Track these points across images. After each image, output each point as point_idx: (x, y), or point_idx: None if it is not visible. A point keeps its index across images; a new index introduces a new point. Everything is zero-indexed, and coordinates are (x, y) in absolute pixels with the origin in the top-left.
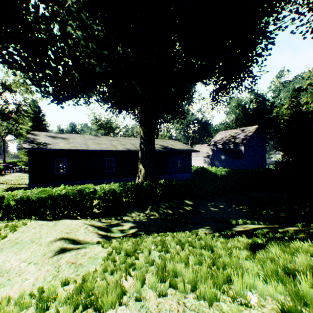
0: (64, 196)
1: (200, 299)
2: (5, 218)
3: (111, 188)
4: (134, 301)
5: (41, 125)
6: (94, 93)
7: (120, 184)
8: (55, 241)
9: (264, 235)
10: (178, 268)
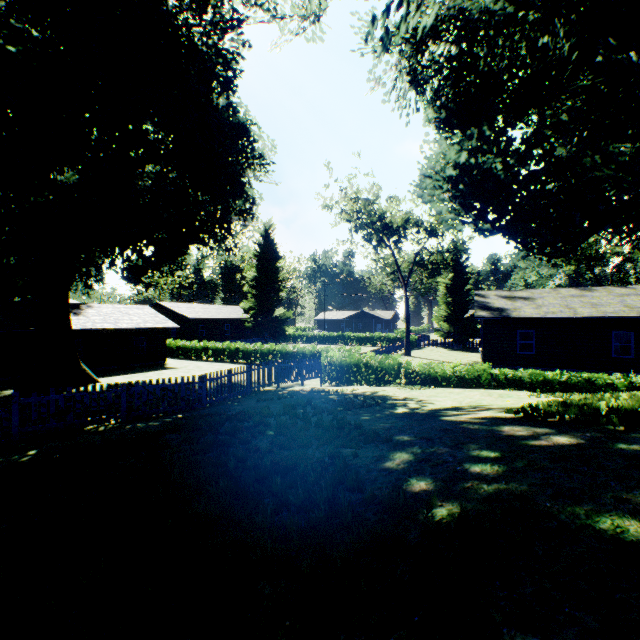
0: (563, 384)
1: None
2: None
3: None
4: None
5: (463, 275)
6: None
7: None
8: None
9: None
10: None
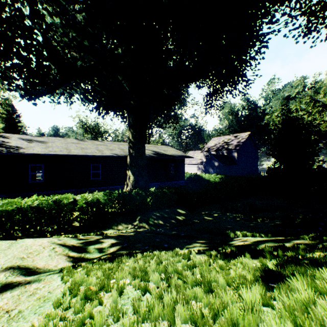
0: (36, 209)
1: None
2: None
3: (94, 198)
4: None
5: (15, 127)
6: (77, 91)
7: (105, 193)
8: None
9: (272, 254)
10: None
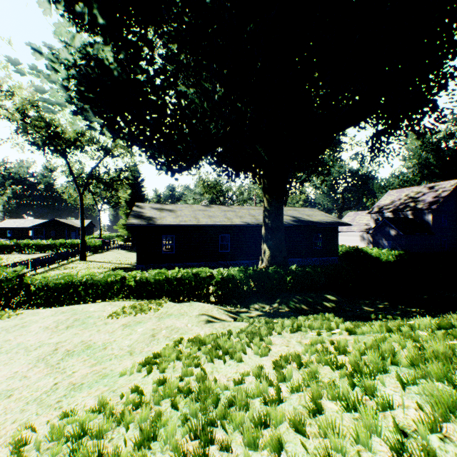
0: (180, 280)
1: (311, 328)
2: (126, 299)
3: (229, 273)
4: (277, 334)
5: (140, 192)
6: None
7: (239, 269)
8: (200, 315)
9: None
10: (303, 325)
